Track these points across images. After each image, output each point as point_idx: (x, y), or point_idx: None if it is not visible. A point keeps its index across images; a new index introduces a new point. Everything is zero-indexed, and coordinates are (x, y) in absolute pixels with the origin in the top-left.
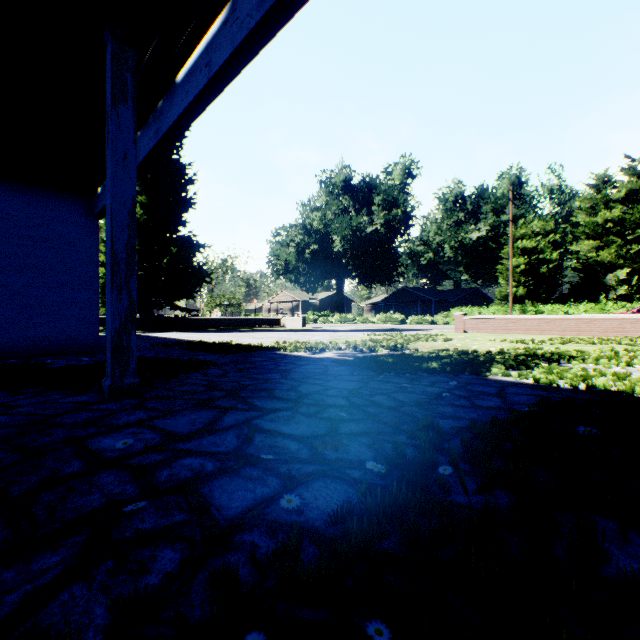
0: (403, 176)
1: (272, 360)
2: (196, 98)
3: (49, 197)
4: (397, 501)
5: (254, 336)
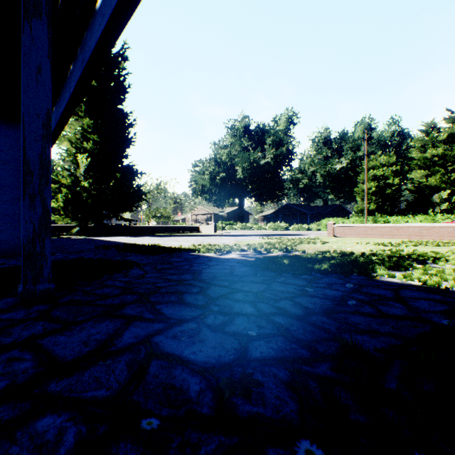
0: (287, 123)
1: (187, 261)
2: (110, 19)
3: (7, 128)
4: None
5: (177, 239)
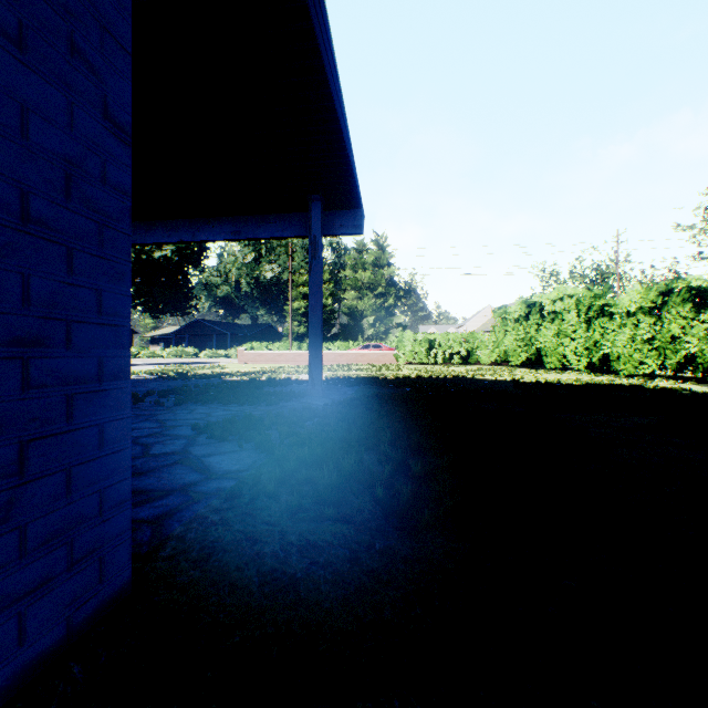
0: None
1: None
2: None
3: None
4: (176, 388)
5: None
